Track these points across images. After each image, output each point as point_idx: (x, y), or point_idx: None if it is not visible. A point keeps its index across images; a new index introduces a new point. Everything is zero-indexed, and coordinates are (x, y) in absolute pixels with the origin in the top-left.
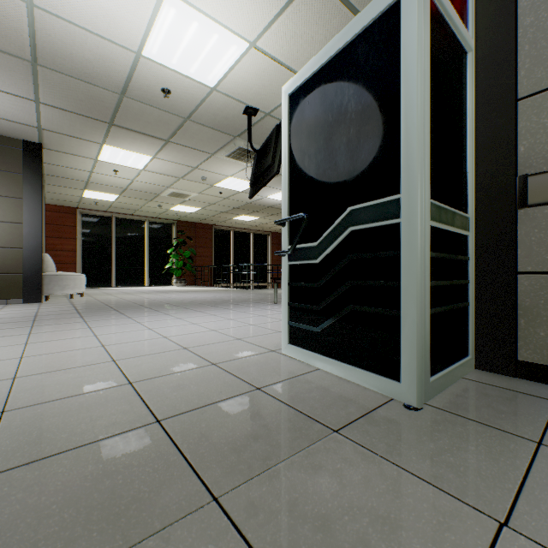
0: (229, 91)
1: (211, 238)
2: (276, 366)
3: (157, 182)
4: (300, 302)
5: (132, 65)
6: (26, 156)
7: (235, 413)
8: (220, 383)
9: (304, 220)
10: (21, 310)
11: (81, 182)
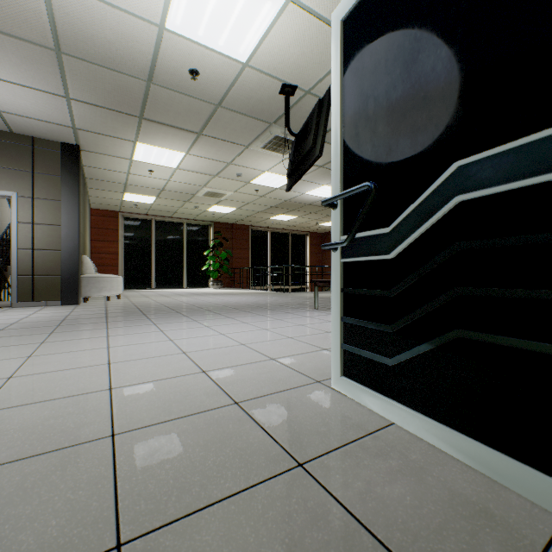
0: (264, 65)
1: (248, 239)
2: (325, 413)
3: (191, 182)
4: (361, 318)
5: (156, 43)
6: (64, 158)
7: (259, 538)
8: (240, 445)
9: (371, 192)
10: (55, 313)
11: (120, 185)
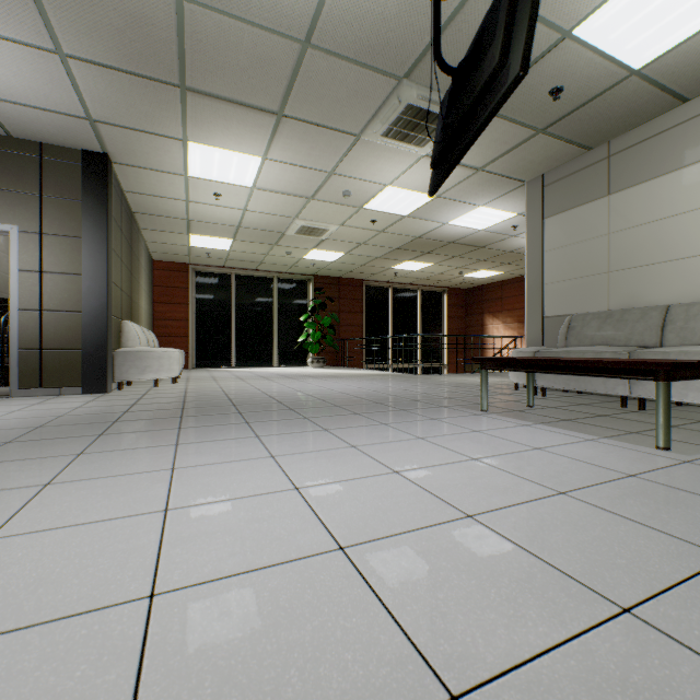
0: None
1: (361, 299)
2: None
3: (277, 211)
4: None
5: None
6: (86, 173)
7: None
8: None
9: None
10: (50, 409)
11: (181, 222)
